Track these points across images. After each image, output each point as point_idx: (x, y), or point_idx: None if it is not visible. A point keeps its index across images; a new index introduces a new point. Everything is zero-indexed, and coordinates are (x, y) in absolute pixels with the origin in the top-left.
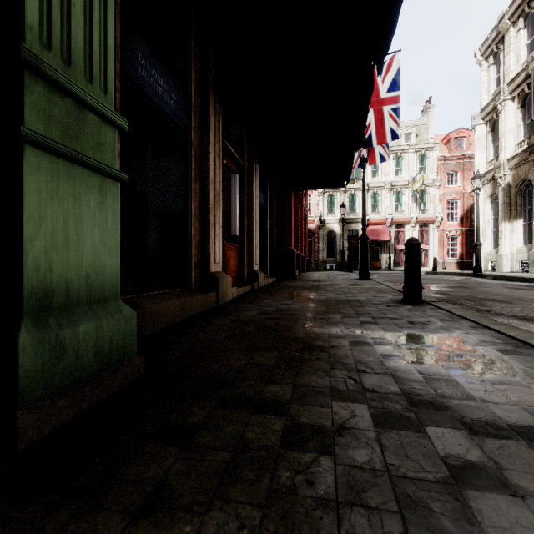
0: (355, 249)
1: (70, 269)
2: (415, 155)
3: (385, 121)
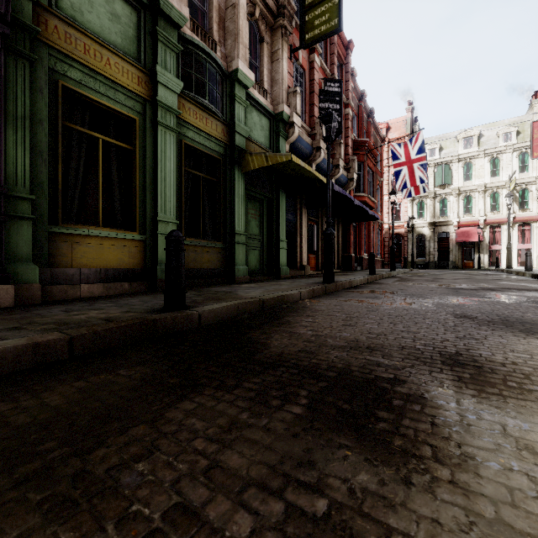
0: (447, 250)
1: (283, 262)
2: (515, 155)
3: (415, 172)
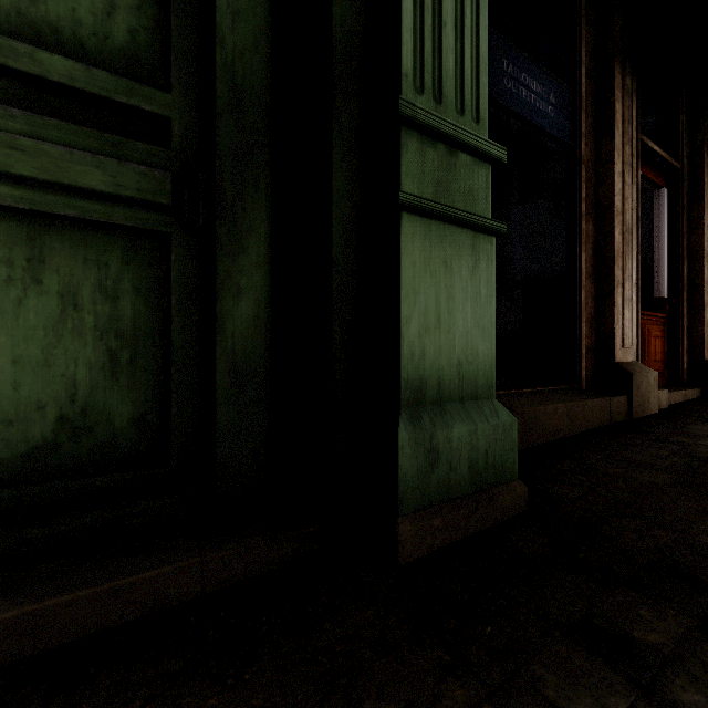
0: None
1: (441, 355)
2: None
3: None
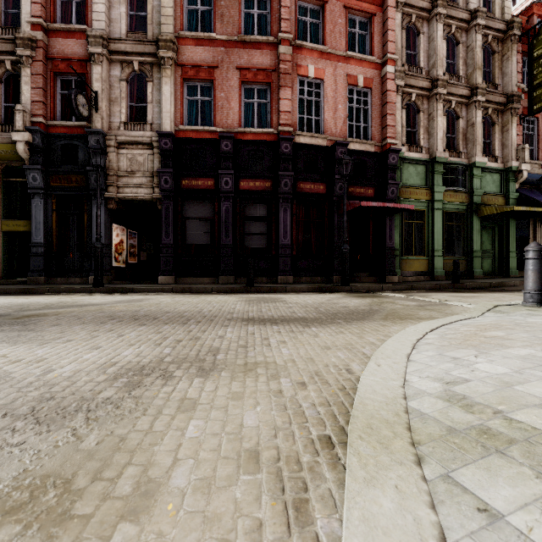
0: None
1: (512, 266)
2: None
3: None
